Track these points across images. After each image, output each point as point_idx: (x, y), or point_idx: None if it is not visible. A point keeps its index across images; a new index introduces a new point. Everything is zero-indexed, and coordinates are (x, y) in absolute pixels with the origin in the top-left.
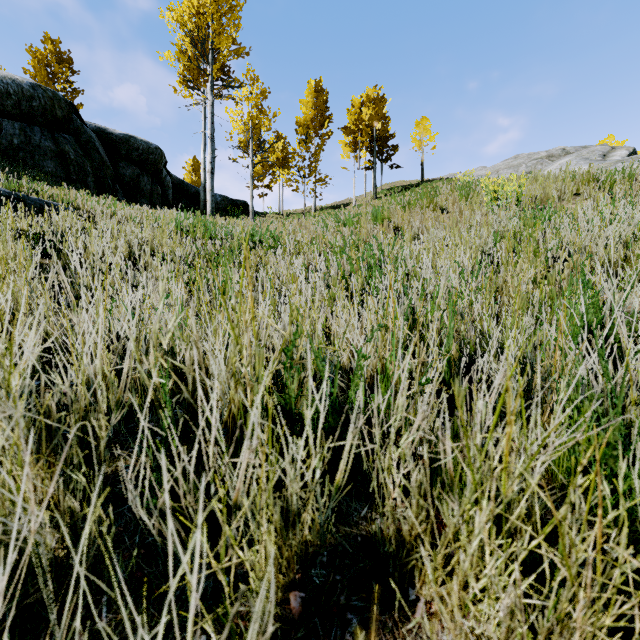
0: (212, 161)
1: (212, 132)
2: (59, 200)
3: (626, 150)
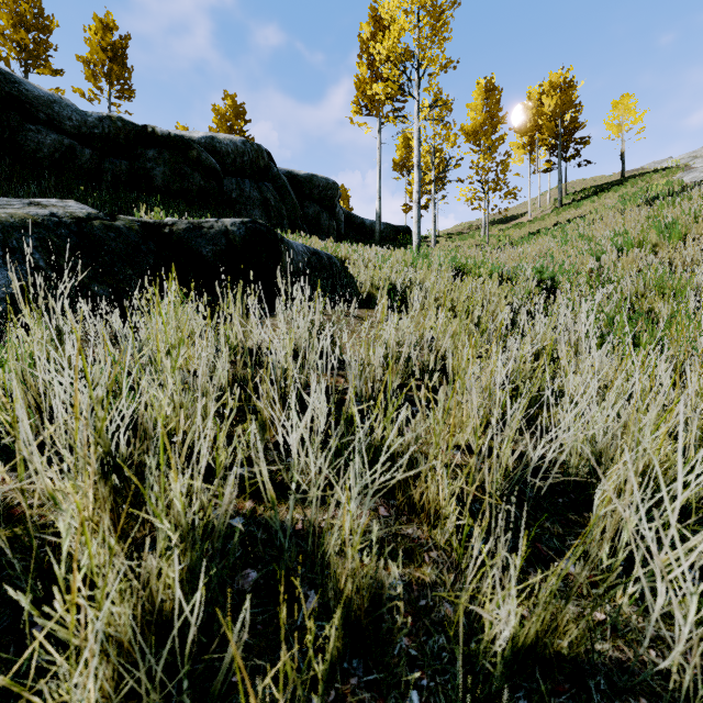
0: (419, 190)
1: (419, 159)
2: (324, 249)
3: None
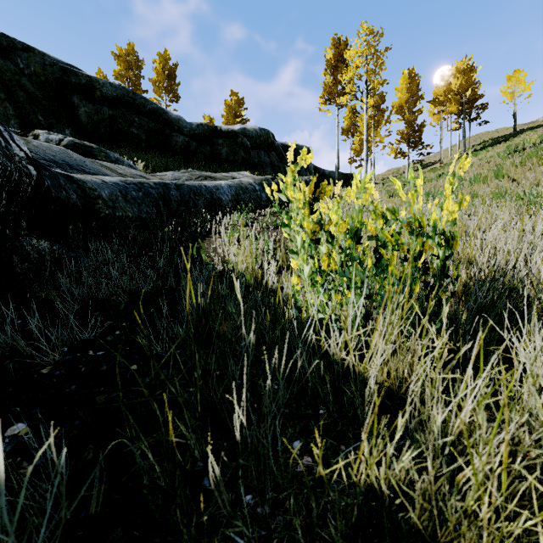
0: (367, 154)
1: (367, 137)
2: None
3: None
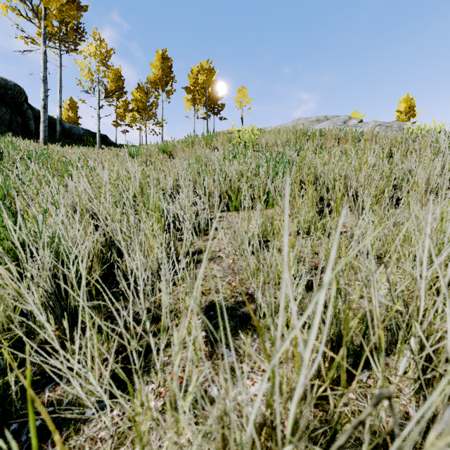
0: (45, 98)
1: (45, 75)
2: None
3: (357, 120)
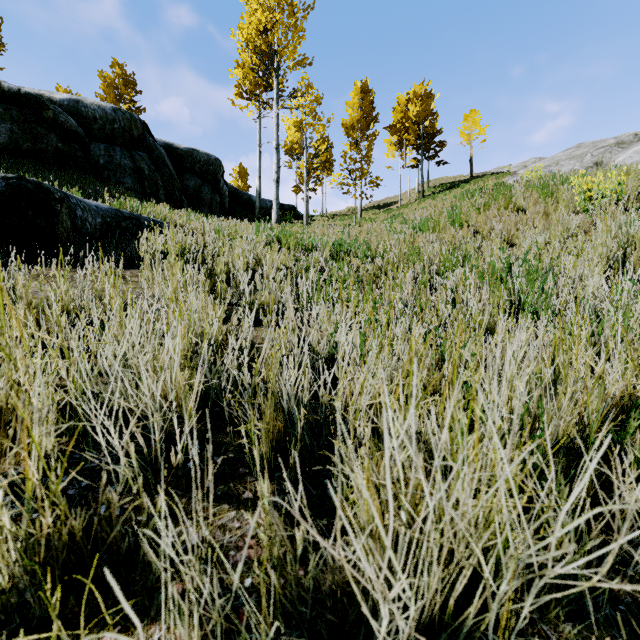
0: (277, 170)
1: (277, 142)
2: (159, 217)
3: None
